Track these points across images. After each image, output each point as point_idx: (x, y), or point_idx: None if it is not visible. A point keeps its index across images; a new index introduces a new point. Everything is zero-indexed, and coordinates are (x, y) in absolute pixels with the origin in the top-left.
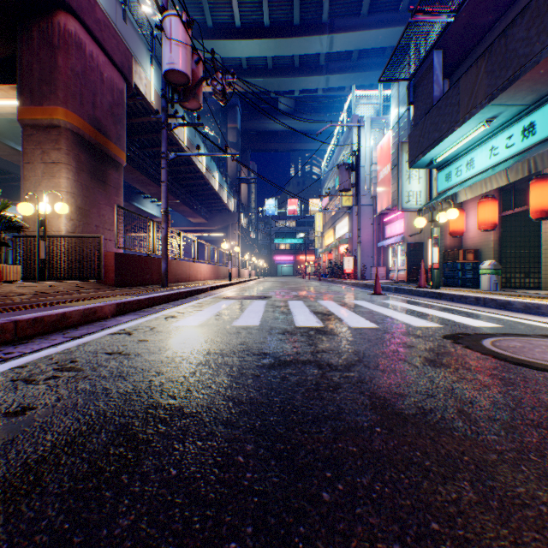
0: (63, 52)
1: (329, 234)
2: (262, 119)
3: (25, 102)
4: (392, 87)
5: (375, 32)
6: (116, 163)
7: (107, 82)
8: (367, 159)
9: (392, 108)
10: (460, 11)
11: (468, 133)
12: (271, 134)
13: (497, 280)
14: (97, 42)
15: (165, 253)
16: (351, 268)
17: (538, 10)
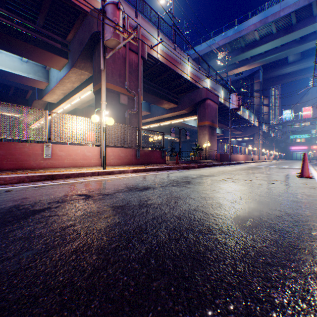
0: (206, 109)
1: None
2: (276, 70)
3: (199, 121)
4: None
5: None
6: (215, 129)
7: (213, 109)
8: None
9: None
10: None
11: None
12: (284, 74)
13: None
14: (212, 101)
15: (230, 153)
16: None
17: None
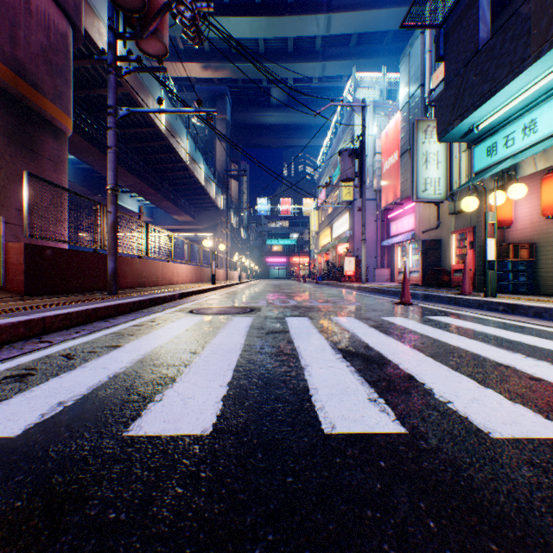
0: None
1: (325, 233)
2: (253, 111)
3: None
4: (401, 63)
5: (376, 12)
6: (55, 129)
7: (37, 15)
8: (370, 148)
9: (401, 87)
10: None
11: (539, 77)
12: (264, 129)
13: None
14: None
15: (113, 246)
16: (352, 270)
17: None
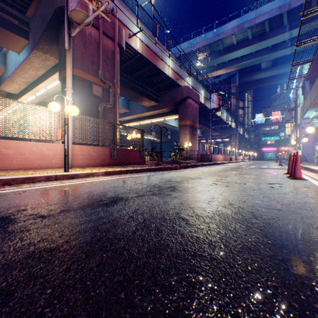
0: (188, 108)
1: (292, 136)
2: (250, 75)
3: (180, 121)
4: None
5: None
6: (196, 129)
7: (194, 108)
8: None
9: None
10: (307, 75)
11: (312, 113)
12: (257, 80)
13: None
14: (193, 100)
15: (210, 153)
16: None
17: (311, 92)
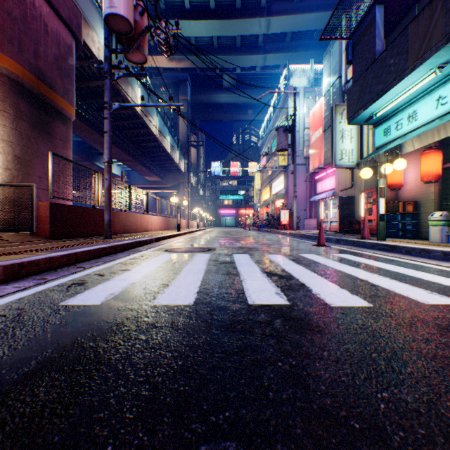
0: None
1: (266, 190)
2: (209, 93)
3: None
4: (324, 59)
5: (306, 15)
6: (64, 117)
7: (52, 34)
8: (301, 124)
9: (324, 77)
10: None
11: (416, 82)
12: (217, 107)
13: (449, 232)
14: None
15: (108, 204)
16: (287, 220)
17: None
